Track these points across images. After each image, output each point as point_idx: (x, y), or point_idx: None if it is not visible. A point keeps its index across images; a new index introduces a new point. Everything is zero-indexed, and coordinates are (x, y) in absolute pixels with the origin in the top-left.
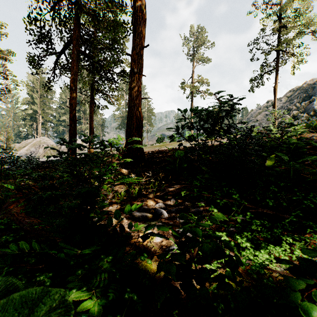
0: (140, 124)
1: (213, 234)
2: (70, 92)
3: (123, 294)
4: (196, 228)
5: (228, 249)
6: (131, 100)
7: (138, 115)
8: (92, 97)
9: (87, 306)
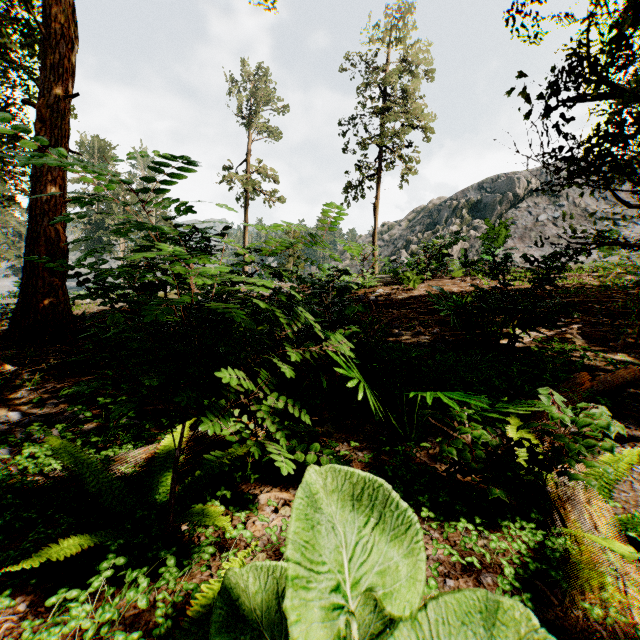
0: (59, 254)
1: None
2: None
3: None
4: None
5: None
6: (34, 201)
7: (54, 236)
8: None
9: None
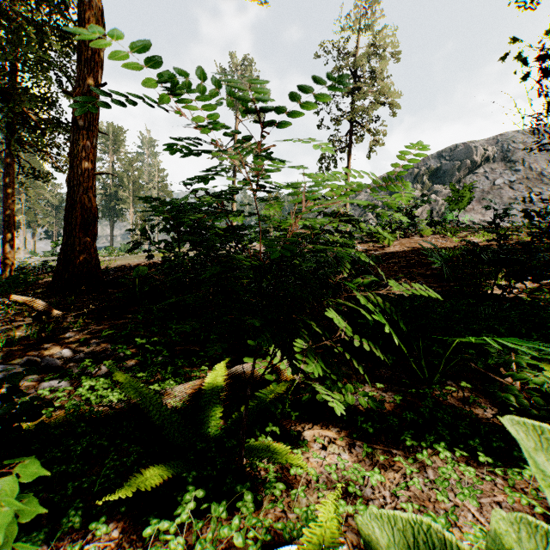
0: (91, 218)
1: None
2: None
3: None
4: None
5: None
6: (72, 174)
7: (87, 203)
8: (11, 154)
9: None
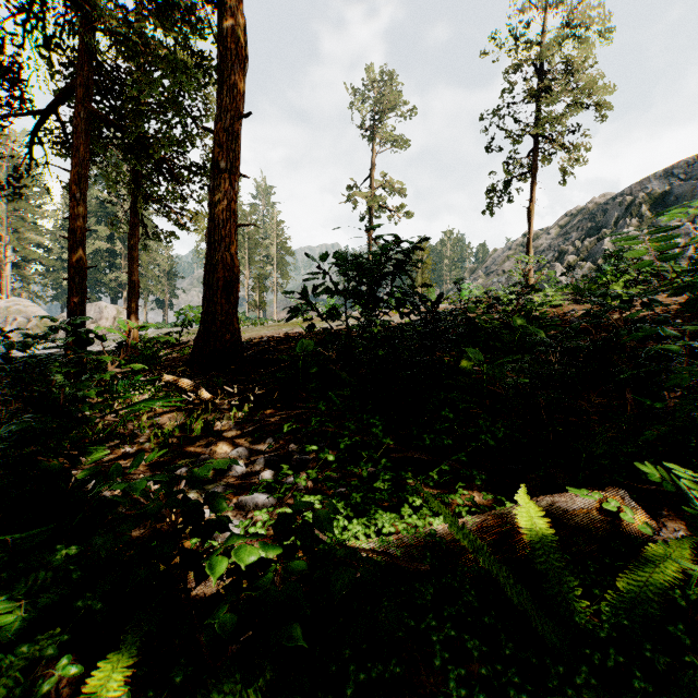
0: (234, 280)
1: (213, 492)
2: (69, 204)
3: (73, 602)
4: (143, 481)
5: (213, 511)
6: (212, 228)
7: (230, 262)
8: (135, 213)
9: (0, 624)
